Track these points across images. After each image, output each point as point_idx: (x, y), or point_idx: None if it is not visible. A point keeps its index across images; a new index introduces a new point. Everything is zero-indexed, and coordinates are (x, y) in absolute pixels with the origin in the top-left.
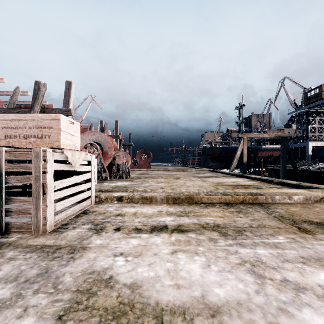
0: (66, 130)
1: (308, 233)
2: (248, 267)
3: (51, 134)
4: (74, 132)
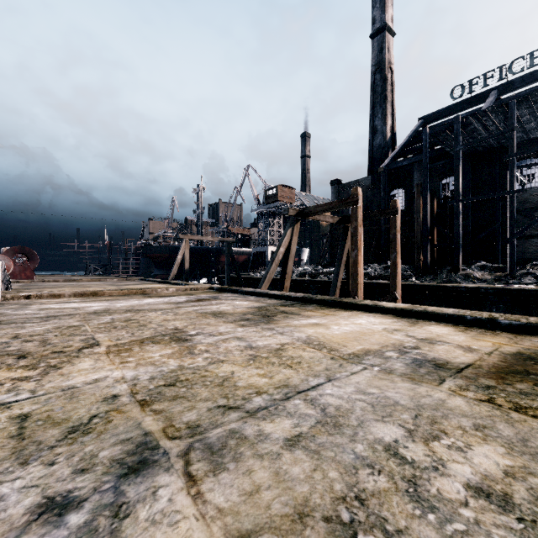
0: None
1: (150, 298)
2: (110, 303)
3: None
4: None
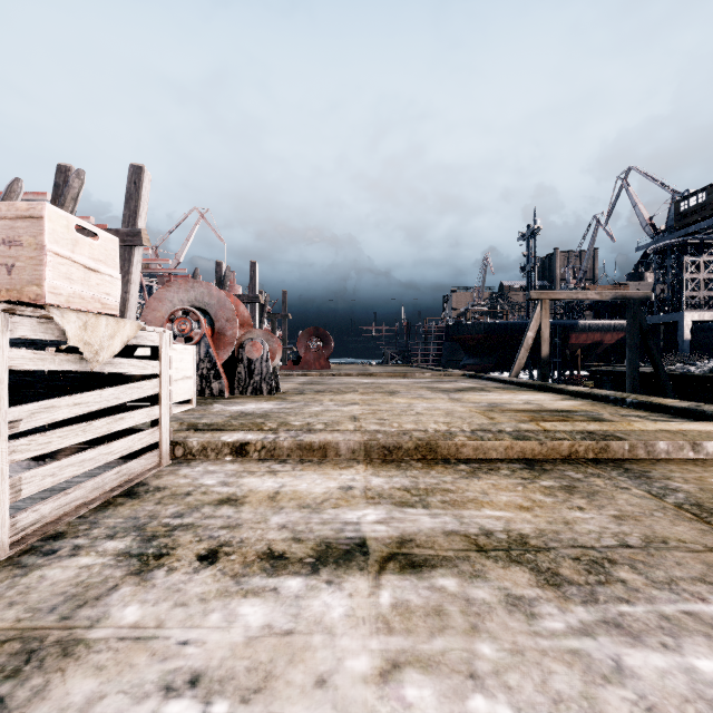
0: (67, 252)
1: None
2: None
3: (17, 262)
4: (99, 263)
